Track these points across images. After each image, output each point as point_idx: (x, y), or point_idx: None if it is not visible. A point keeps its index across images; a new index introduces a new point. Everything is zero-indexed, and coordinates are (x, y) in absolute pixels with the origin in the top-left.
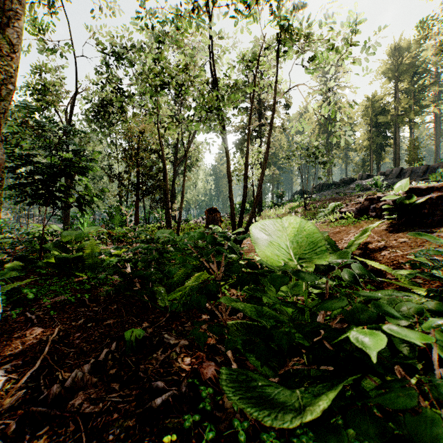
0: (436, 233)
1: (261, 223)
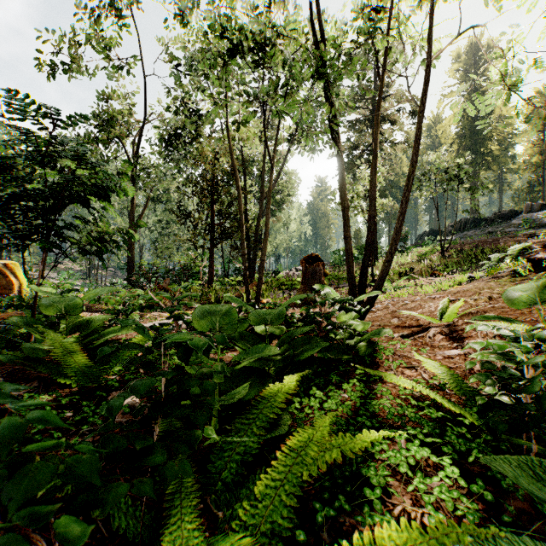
0: None
1: None
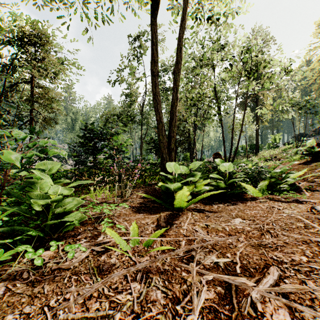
0: (310, 164)
1: (215, 159)
